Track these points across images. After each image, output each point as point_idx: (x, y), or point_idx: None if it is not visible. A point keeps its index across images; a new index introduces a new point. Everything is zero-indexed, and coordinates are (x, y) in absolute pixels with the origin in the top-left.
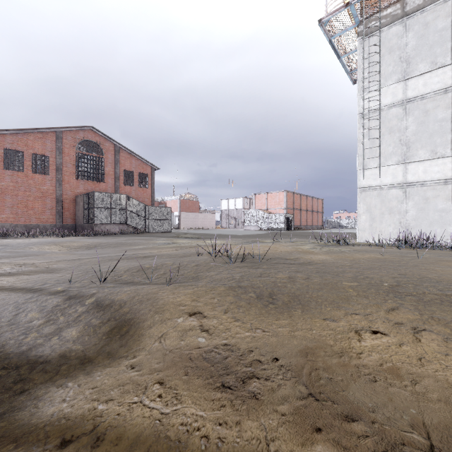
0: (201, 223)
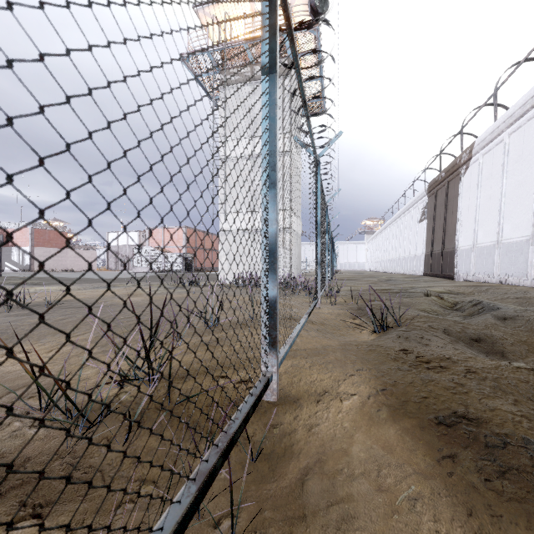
0: (72, 263)
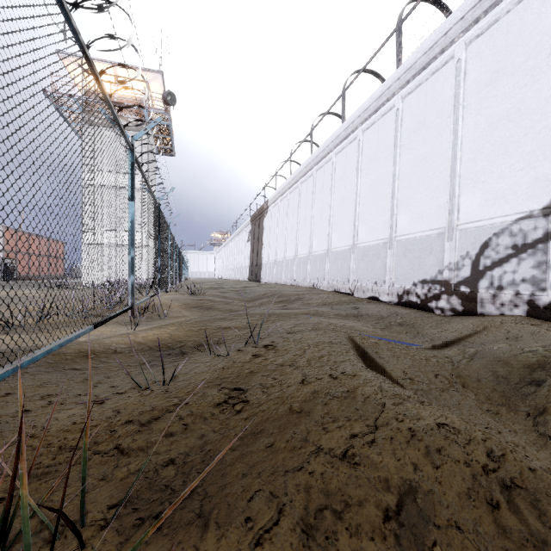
0: None
